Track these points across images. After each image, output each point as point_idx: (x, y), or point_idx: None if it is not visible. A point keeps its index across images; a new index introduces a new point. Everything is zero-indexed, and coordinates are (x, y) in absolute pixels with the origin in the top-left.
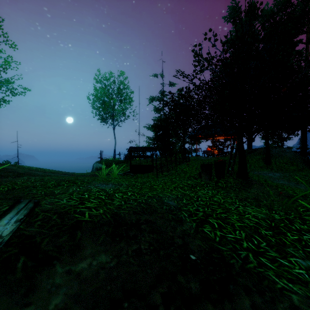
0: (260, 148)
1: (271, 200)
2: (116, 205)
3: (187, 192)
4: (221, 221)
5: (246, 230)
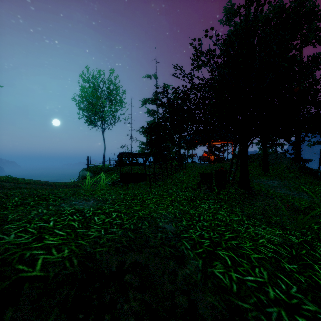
0: (256, 154)
1: (280, 215)
2: (91, 237)
3: (185, 207)
4: (233, 252)
5: (266, 265)
